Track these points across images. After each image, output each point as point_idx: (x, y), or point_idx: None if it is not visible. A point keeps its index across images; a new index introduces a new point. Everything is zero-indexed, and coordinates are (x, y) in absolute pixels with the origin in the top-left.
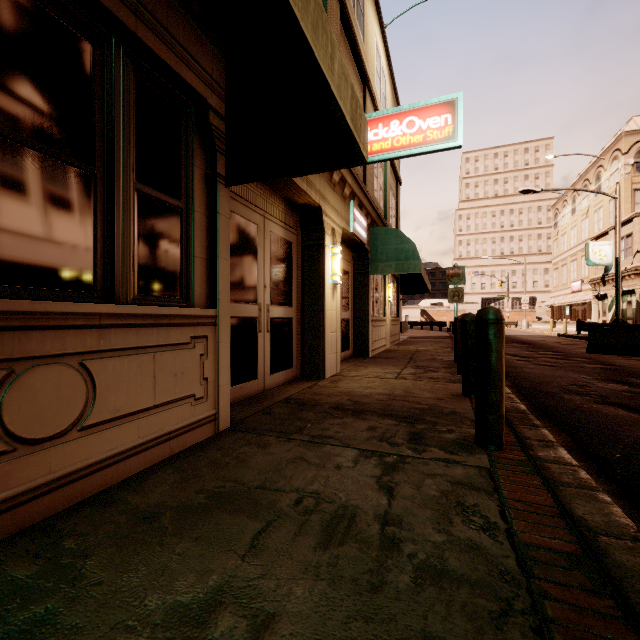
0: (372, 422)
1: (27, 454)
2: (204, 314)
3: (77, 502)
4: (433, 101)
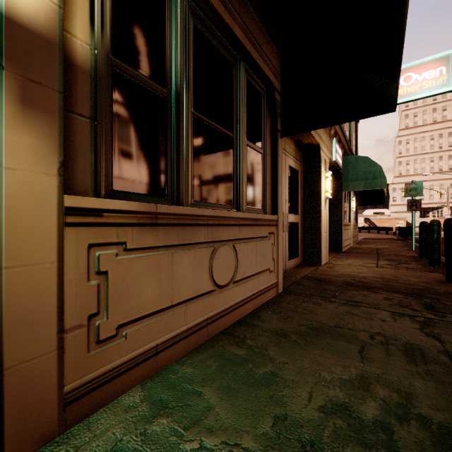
0: (384, 295)
1: (218, 293)
2: (273, 219)
3: (232, 323)
4: (428, 59)
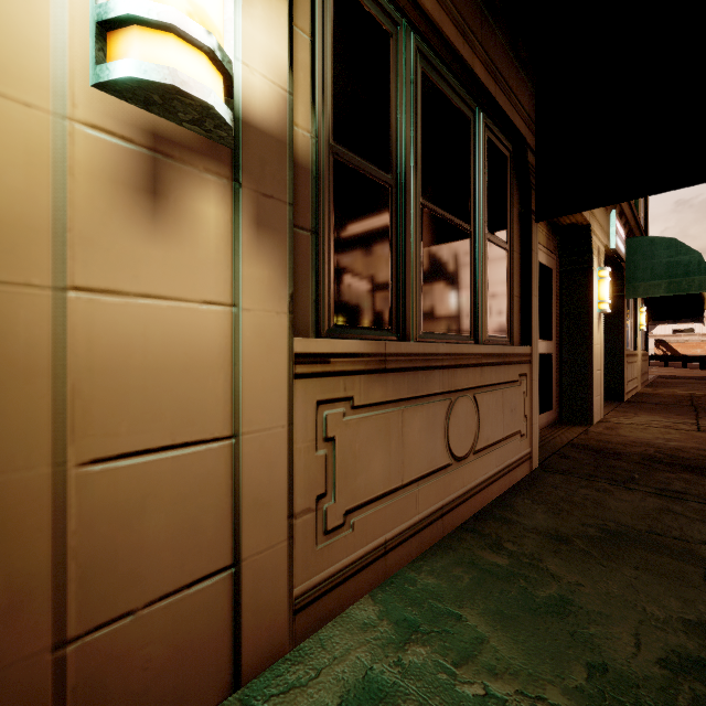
0: None
1: (455, 468)
2: (524, 352)
3: (473, 515)
4: None
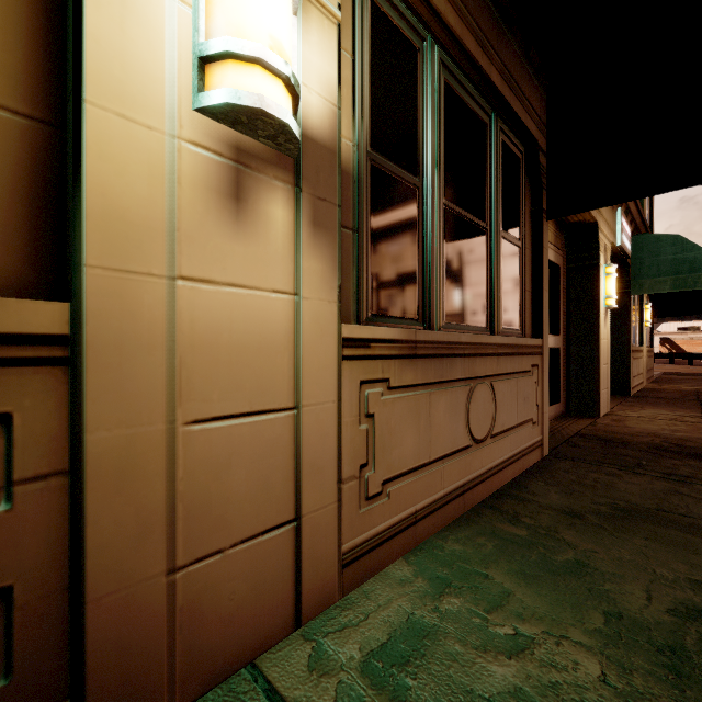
0: None
1: (475, 450)
2: (536, 344)
3: (490, 494)
4: None
